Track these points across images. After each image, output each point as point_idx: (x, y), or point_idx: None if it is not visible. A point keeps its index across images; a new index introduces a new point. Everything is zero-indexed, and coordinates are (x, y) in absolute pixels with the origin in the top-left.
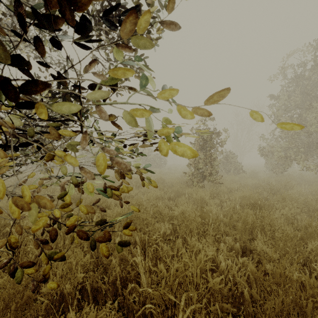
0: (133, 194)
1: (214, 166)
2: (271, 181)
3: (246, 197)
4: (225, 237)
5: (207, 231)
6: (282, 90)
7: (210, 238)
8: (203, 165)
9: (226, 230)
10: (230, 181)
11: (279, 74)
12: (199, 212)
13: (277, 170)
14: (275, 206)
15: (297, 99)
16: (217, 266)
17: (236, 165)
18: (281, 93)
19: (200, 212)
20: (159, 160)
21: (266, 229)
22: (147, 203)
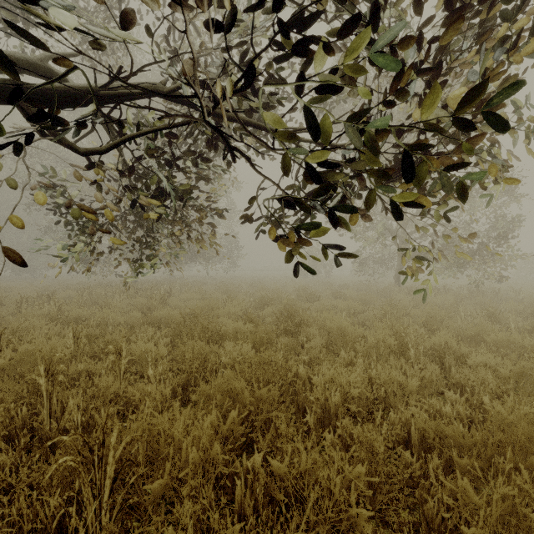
0: None
1: None
2: None
3: None
4: None
5: None
6: None
7: None
8: None
9: None
10: None
11: None
12: None
13: None
14: None
15: None
16: None
17: None
18: None
19: None
20: None
21: None
22: None
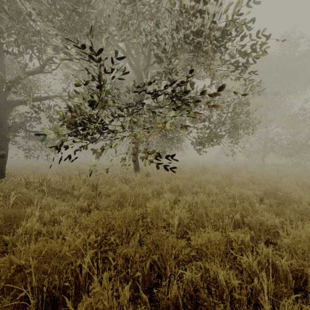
0: None
1: None
2: None
3: None
4: None
5: None
6: None
7: None
8: None
9: None
10: None
11: None
12: None
13: None
14: None
15: None
16: None
17: None
18: None
19: None
20: None
21: None
22: None
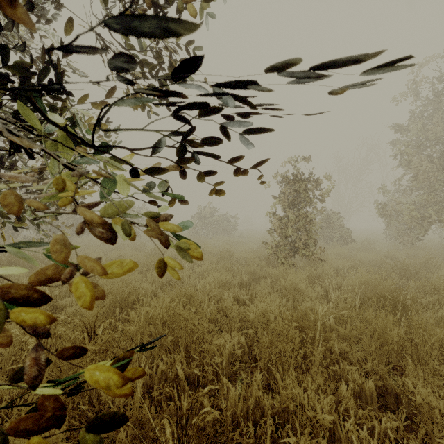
0: (184, 276)
1: (311, 232)
2: (399, 255)
3: (369, 285)
4: (344, 367)
5: (312, 356)
6: (414, 116)
7: (317, 370)
8: (294, 231)
9: (344, 350)
10: (335, 256)
11: (409, 92)
12: (294, 316)
13: (405, 238)
14: (421, 301)
15: (439, 128)
16: (339, 443)
17: (341, 230)
18: (412, 121)
19: (297, 316)
20: (227, 223)
21: (422, 352)
22: (204, 294)
